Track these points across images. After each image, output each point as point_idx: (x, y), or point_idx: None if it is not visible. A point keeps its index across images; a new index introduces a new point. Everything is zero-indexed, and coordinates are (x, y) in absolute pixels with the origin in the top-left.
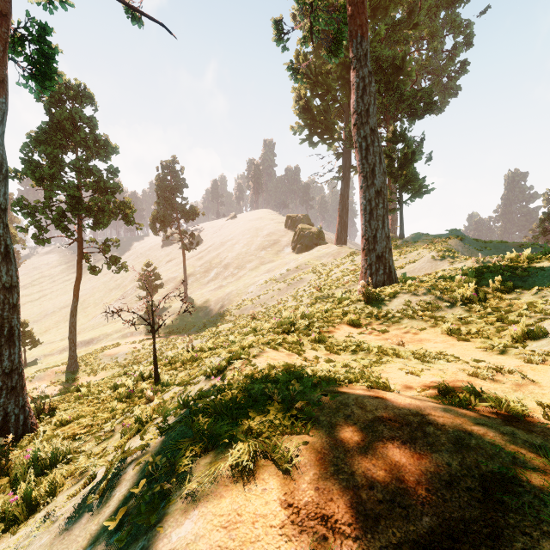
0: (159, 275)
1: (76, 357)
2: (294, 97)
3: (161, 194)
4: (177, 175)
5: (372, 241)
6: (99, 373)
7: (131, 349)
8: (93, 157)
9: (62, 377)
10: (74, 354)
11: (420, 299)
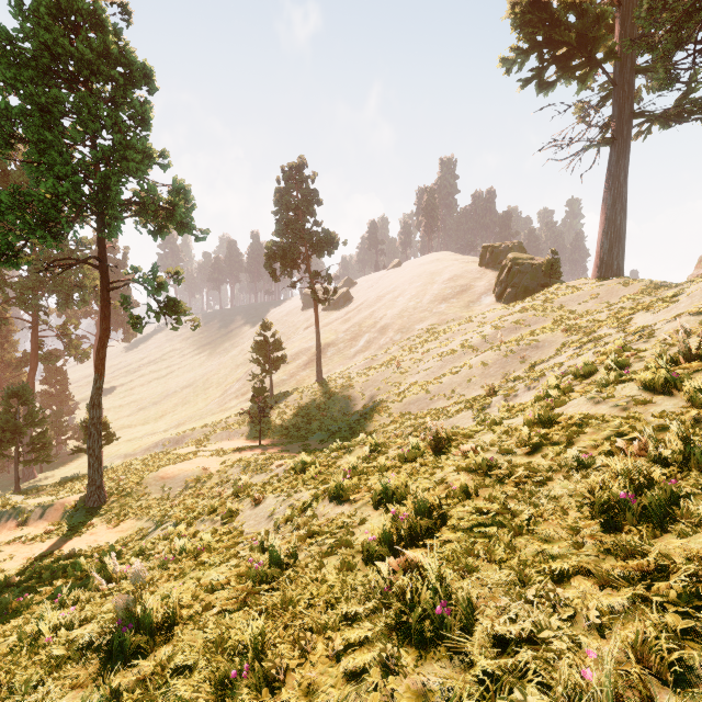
0: (280, 342)
1: (101, 480)
2: None
3: (281, 217)
4: (306, 187)
5: None
6: (126, 519)
7: (198, 470)
8: (121, 107)
9: (70, 519)
10: (95, 476)
11: None
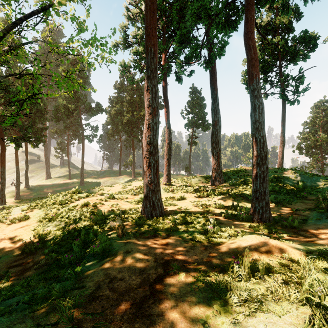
0: None
1: None
2: None
3: None
4: None
5: (47, 172)
6: None
7: None
8: None
9: None
10: None
11: (50, 180)
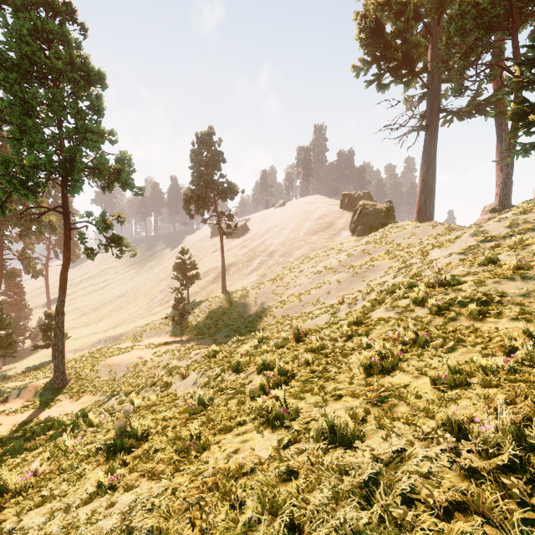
0: (195, 264)
1: (64, 368)
2: (357, 23)
3: (196, 171)
4: (214, 149)
5: None
6: (84, 395)
7: (136, 359)
8: (80, 98)
9: (41, 396)
10: (60, 365)
11: None
